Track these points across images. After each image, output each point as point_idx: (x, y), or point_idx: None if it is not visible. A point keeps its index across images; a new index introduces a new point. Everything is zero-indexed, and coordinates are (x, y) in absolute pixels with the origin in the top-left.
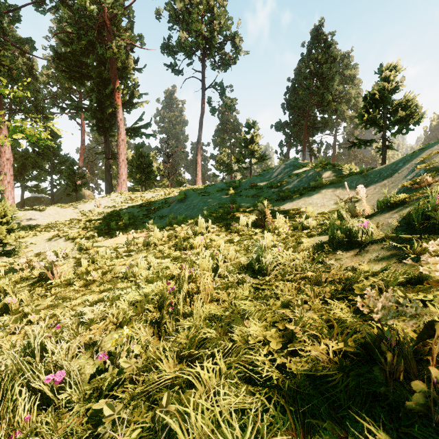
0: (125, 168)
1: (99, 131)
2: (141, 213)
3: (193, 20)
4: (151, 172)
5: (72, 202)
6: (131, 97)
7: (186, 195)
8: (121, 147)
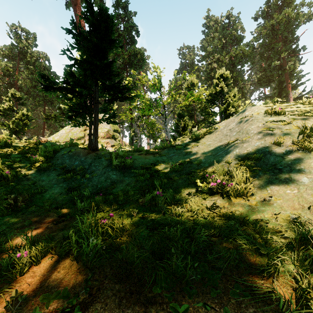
0: None
1: None
2: None
3: None
4: None
5: None
6: (296, 82)
7: None
8: None
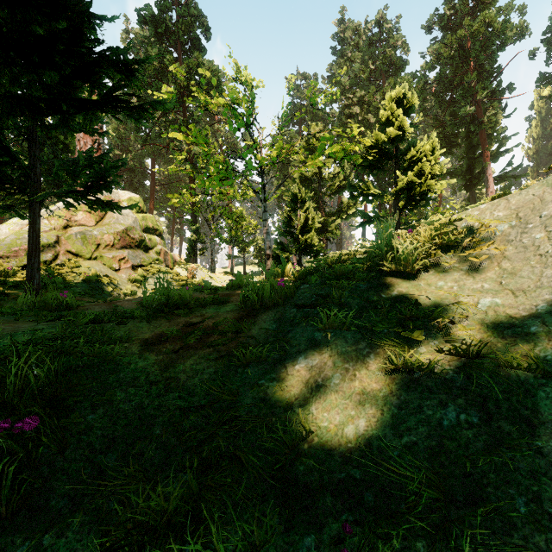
0: None
1: (466, 189)
2: None
3: None
4: None
5: None
6: (498, 148)
7: None
8: None
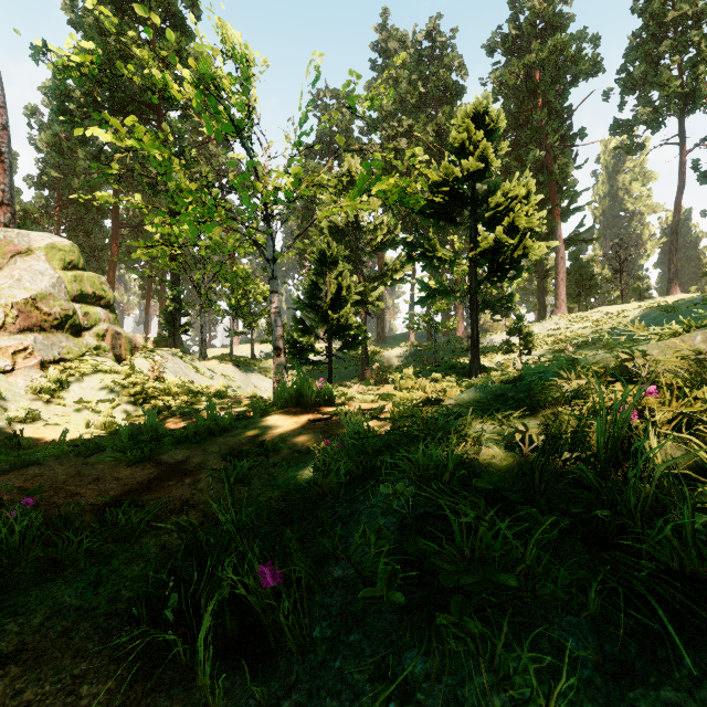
0: (563, 287)
1: None
2: (594, 334)
3: (660, 81)
4: (594, 286)
5: (492, 328)
6: (569, 204)
7: (648, 313)
8: (560, 266)
